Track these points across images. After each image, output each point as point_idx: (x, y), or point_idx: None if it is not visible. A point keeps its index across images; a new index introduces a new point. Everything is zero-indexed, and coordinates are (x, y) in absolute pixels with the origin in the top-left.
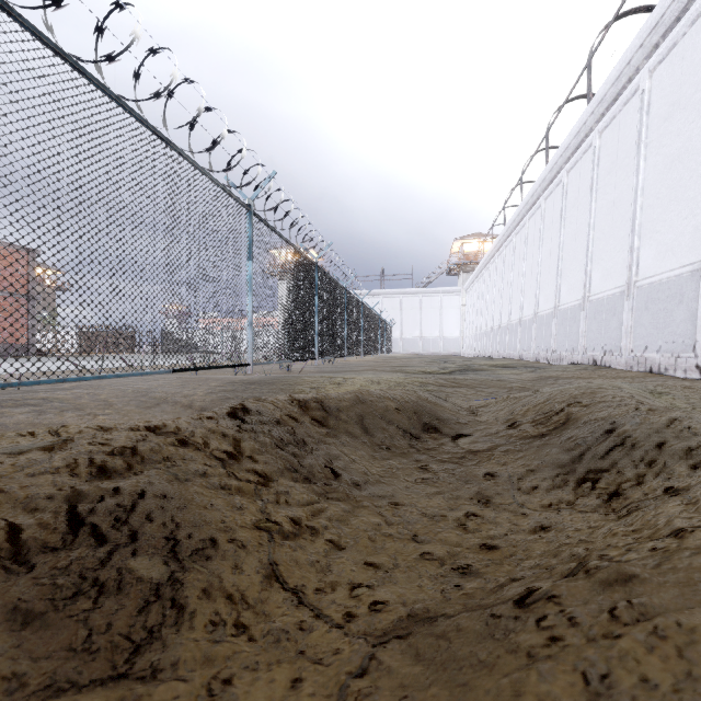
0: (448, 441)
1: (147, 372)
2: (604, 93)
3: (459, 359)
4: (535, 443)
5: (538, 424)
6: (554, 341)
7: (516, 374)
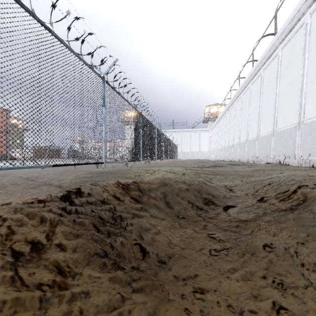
0: (222, 211)
1: (33, 166)
2: (284, 28)
3: (209, 161)
4: (289, 216)
5: (282, 200)
6: (257, 152)
7: (241, 168)
